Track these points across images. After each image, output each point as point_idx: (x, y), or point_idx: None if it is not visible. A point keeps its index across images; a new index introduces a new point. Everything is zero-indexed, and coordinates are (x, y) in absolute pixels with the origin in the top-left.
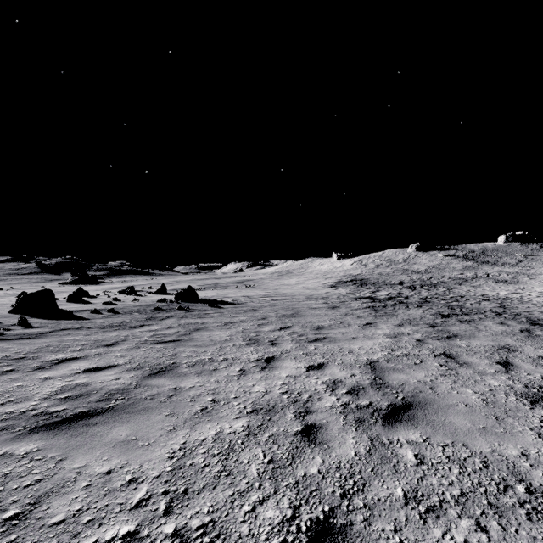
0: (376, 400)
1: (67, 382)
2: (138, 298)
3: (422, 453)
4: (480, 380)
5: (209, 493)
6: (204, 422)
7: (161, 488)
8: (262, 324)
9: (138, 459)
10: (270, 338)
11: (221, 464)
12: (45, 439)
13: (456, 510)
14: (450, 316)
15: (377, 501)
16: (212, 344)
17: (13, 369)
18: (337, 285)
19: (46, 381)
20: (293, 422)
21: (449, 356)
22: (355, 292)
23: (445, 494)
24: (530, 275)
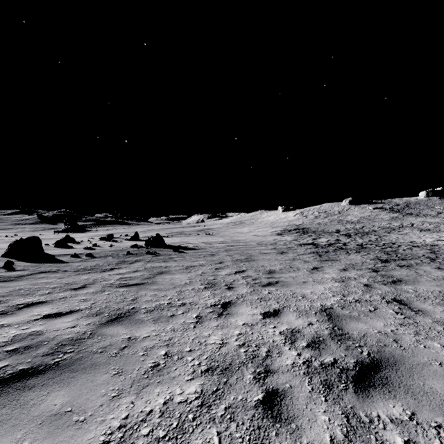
0: (340, 357)
1: (22, 330)
2: (115, 244)
3: (414, 439)
4: (443, 331)
5: None
6: (154, 384)
7: None
8: (219, 268)
9: None
10: (226, 281)
11: None
12: None
13: None
14: (389, 261)
15: None
16: (172, 287)
17: None
18: (283, 233)
19: (1, 329)
20: (252, 387)
21: (401, 303)
22: (299, 239)
23: None
24: None
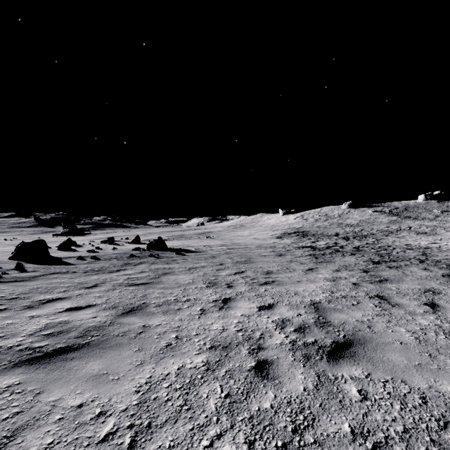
0: (320, 338)
1: (51, 320)
2: (117, 247)
3: (365, 389)
4: (411, 320)
5: (170, 427)
6: (168, 357)
7: (127, 421)
8: (220, 269)
9: (108, 393)
10: (226, 281)
11: (182, 398)
12: (26, 373)
13: (401, 447)
14: (380, 262)
15: (327, 436)
16: (177, 286)
17: (6, 308)
18: (282, 236)
19: (33, 319)
20: (247, 358)
21: (382, 298)
22: (298, 242)
23: (389, 430)
24: (446, 228)
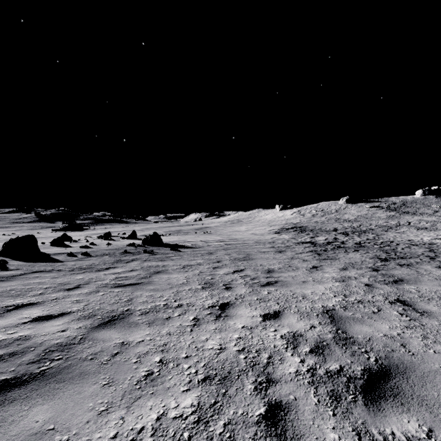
0: (346, 363)
1: (8, 334)
2: (112, 242)
3: None
4: None
5: None
6: (146, 396)
7: None
8: (217, 267)
9: None
10: (224, 281)
11: None
12: None
13: None
14: (388, 259)
15: None
16: (169, 287)
17: None
18: (280, 231)
19: None
20: (253, 400)
21: (405, 303)
22: (297, 237)
23: None
24: None
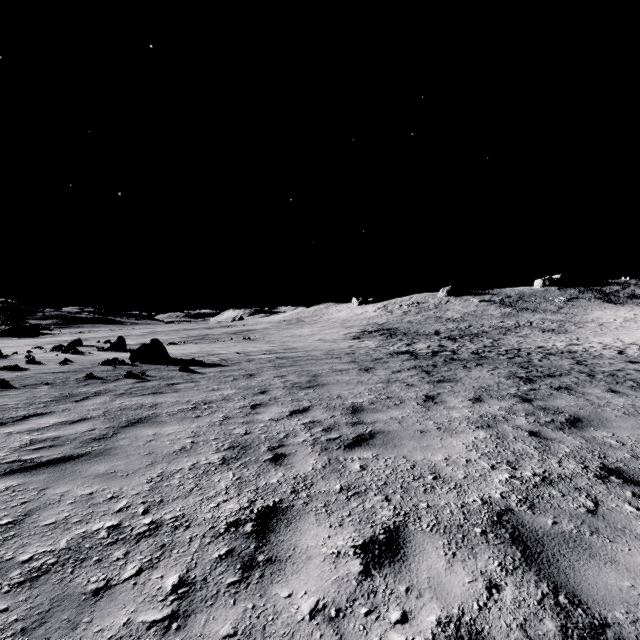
0: None
1: None
2: (75, 357)
3: None
4: None
5: None
6: None
7: None
8: (259, 404)
9: None
10: (271, 438)
11: None
12: None
13: None
14: (533, 379)
15: None
16: (146, 464)
17: None
18: (361, 336)
19: None
20: None
21: (625, 478)
22: (387, 345)
23: None
24: (577, 323)
